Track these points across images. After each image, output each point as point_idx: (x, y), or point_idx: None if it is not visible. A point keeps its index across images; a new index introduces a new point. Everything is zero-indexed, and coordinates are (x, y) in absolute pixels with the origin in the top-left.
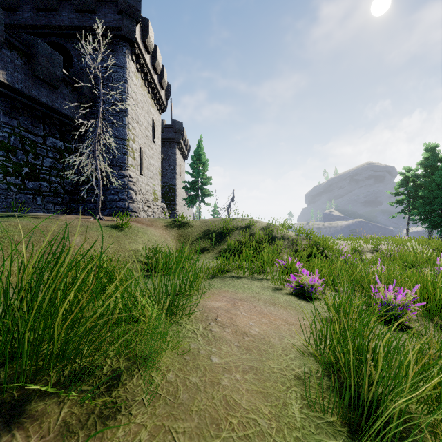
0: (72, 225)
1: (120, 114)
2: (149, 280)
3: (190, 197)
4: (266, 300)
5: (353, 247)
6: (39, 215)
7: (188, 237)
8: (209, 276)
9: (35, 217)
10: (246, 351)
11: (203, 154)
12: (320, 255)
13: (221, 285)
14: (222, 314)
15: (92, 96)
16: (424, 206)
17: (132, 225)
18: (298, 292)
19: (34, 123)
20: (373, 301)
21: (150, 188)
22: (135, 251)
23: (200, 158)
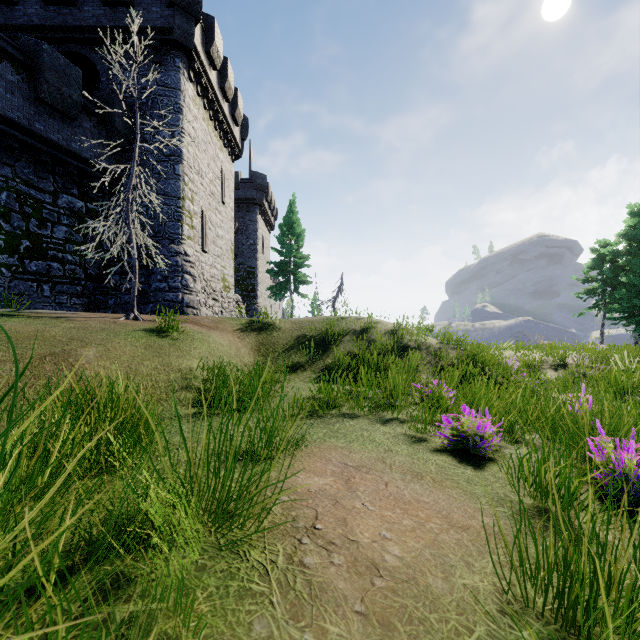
0: (87, 329)
1: (171, 160)
2: (203, 423)
3: (277, 285)
4: (405, 466)
5: (525, 361)
6: (38, 312)
7: (273, 347)
8: (304, 414)
9: (31, 316)
10: (382, 629)
11: (297, 221)
12: (479, 375)
13: (323, 433)
14: (326, 511)
15: (129, 132)
16: (629, 298)
17: (186, 328)
18: (457, 447)
19: (39, 173)
20: (592, 467)
21: (218, 271)
22: (187, 370)
23: (293, 228)
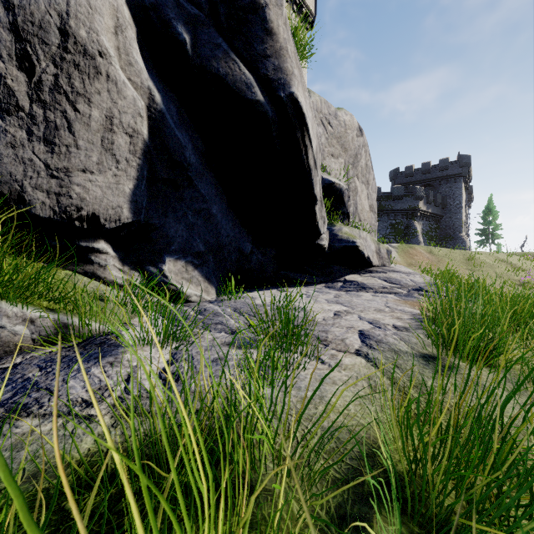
0: None
1: (459, 209)
2: None
3: (482, 240)
4: None
5: None
6: None
7: None
8: None
9: None
10: None
11: (493, 208)
12: None
13: None
14: None
15: (446, 204)
16: None
17: None
18: None
19: (432, 221)
20: None
21: None
22: None
23: (491, 211)
